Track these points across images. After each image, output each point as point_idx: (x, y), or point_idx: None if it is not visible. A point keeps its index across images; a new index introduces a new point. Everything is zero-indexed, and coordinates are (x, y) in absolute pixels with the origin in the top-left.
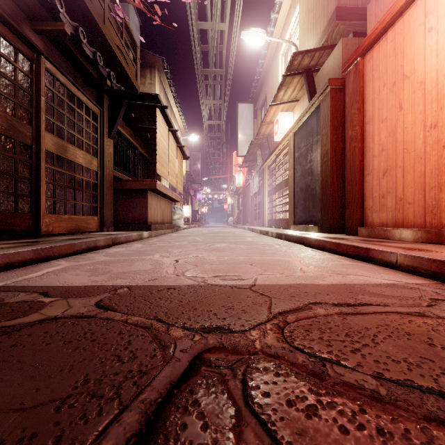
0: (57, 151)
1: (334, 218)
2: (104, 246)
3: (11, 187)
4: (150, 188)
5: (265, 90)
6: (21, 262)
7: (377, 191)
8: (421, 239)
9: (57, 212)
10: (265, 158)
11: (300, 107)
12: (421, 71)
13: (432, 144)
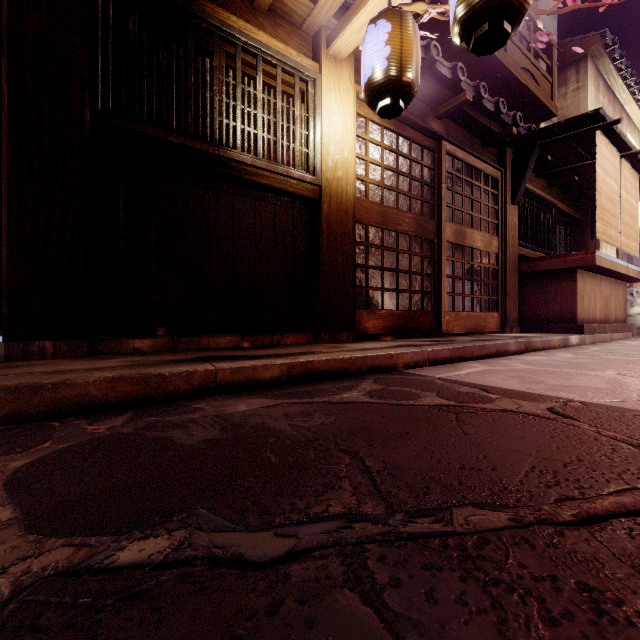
0: (455, 239)
1: None
2: (515, 352)
3: (419, 286)
4: (582, 266)
5: None
6: (441, 359)
7: None
8: None
9: (455, 309)
10: None
11: None
12: None
13: None
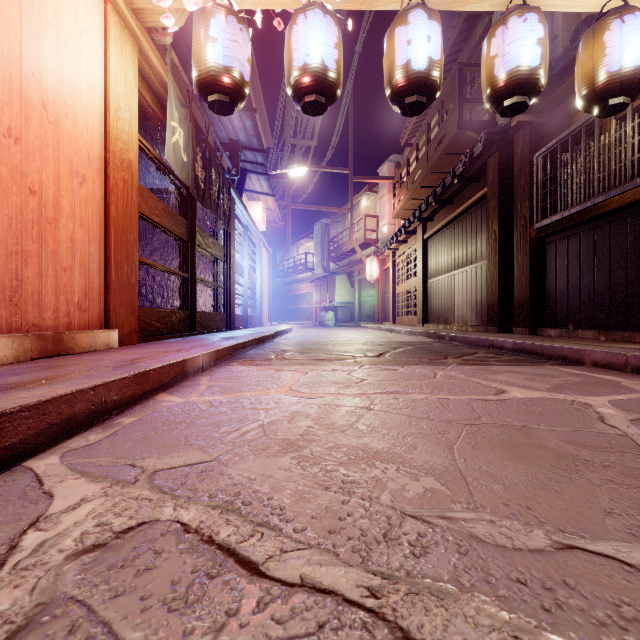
0: None
1: None
2: None
3: None
4: None
5: None
6: None
7: None
8: (30, 353)
9: None
10: None
11: None
12: None
13: (12, 170)
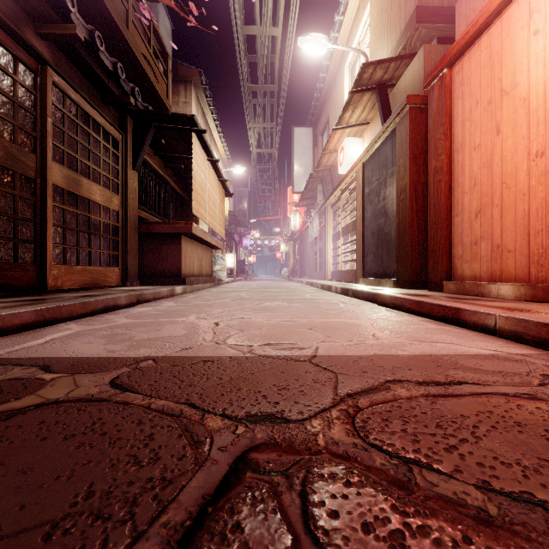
0: (67, 186)
1: (414, 270)
2: (126, 305)
3: (9, 231)
4: (184, 232)
5: (328, 110)
6: (19, 326)
7: (469, 236)
8: (524, 296)
9: (67, 262)
10: (327, 195)
11: (370, 131)
12: (524, 85)
13: (538, 177)
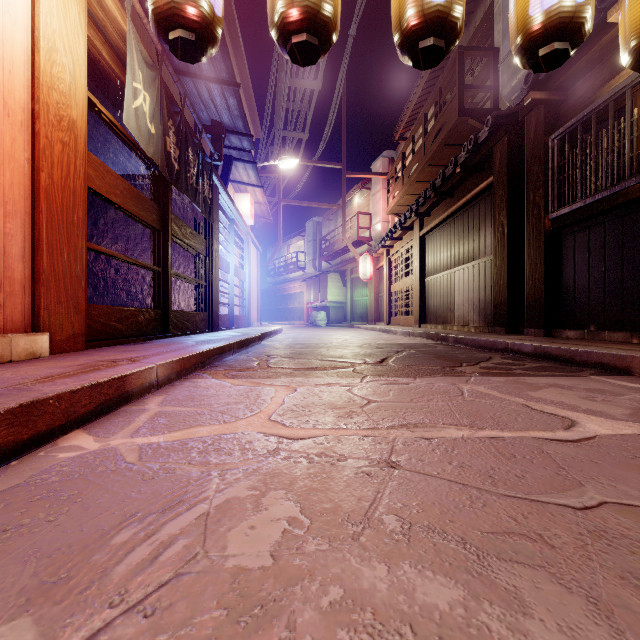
0: None
1: None
2: None
3: None
4: None
5: None
6: None
7: None
8: None
9: None
10: None
11: None
12: None
13: None
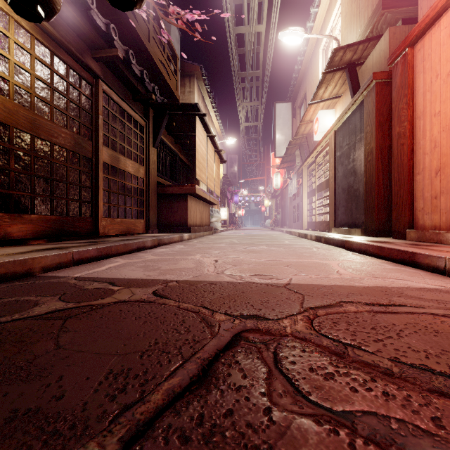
0: (111, 162)
1: (380, 221)
2: (151, 246)
3: (77, 195)
4: (190, 193)
5: (305, 87)
6: (88, 258)
7: (429, 191)
8: None
9: (111, 216)
10: (304, 159)
11: (341, 103)
12: None
13: None
